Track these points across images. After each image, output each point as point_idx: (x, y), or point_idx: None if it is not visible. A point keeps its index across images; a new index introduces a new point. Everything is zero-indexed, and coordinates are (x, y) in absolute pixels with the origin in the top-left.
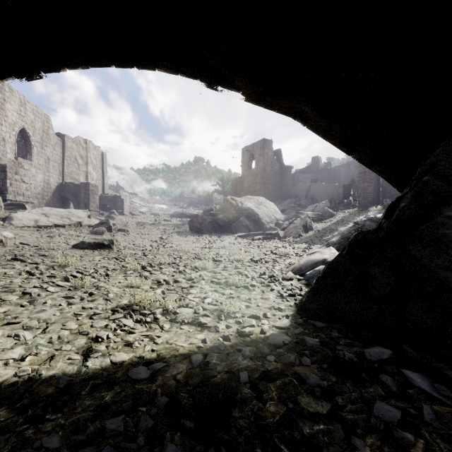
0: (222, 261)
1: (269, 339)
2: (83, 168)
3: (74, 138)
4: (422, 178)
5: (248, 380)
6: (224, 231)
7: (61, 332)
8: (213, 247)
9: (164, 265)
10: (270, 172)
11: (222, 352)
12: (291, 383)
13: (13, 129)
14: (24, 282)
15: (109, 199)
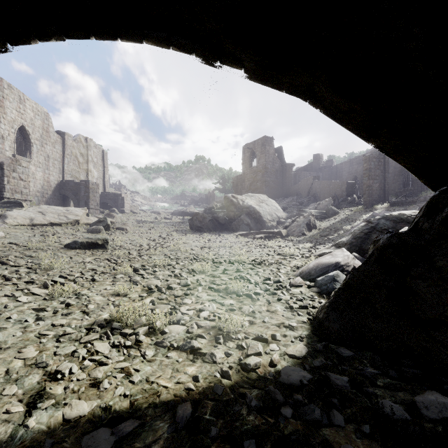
0: (222, 263)
1: (281, 376)
2: (84, 166)
3: (74, 136)
4: None
5: None
6: (225, 229)
7: (12, 364)
8: (213, 246)
9: (159, 267)
10: (272, 170)
11: (219, 398)
12: None
13: (12, 127)
14: None
15: (110, 197)
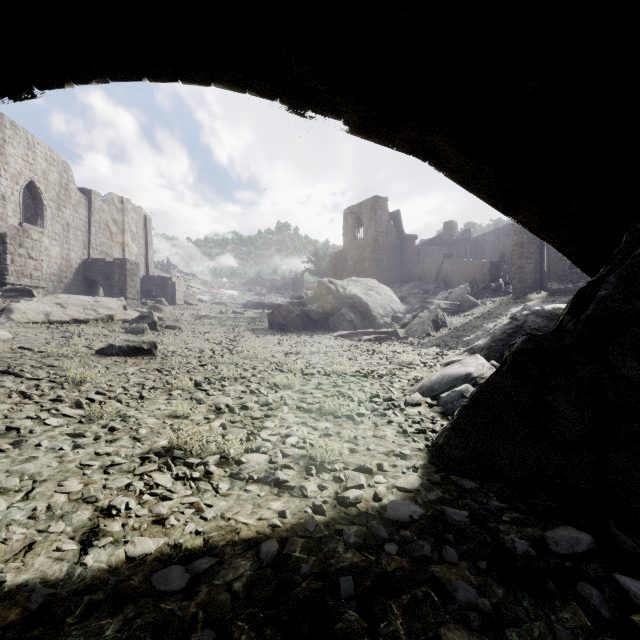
0: (315, 375)
1: (387, 511)
2: (118, 238)
3: (105, 196)
4: (632, 250)
5: (353, 593)
6: (319, 328)
7: (53, 499)
8: (302, 352)
9: (229, 380)
10: (385, 244)
11: (310, 535)
12: (427, 598)
13: (16, 182)
14: (13, 409)
15: (155, 282)
